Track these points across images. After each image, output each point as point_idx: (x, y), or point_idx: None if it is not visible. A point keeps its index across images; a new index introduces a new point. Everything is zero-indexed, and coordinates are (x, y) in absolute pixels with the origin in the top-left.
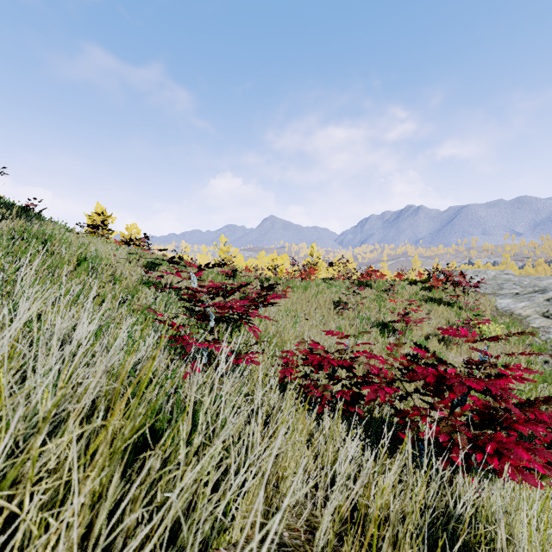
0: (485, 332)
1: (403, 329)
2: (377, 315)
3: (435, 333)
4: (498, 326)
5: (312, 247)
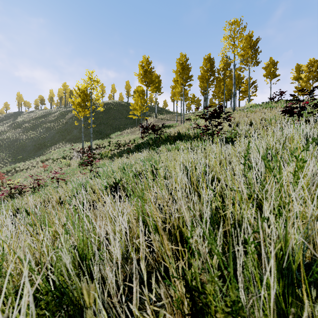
0: None
1: None
2: None
3: None
4: None
5: None
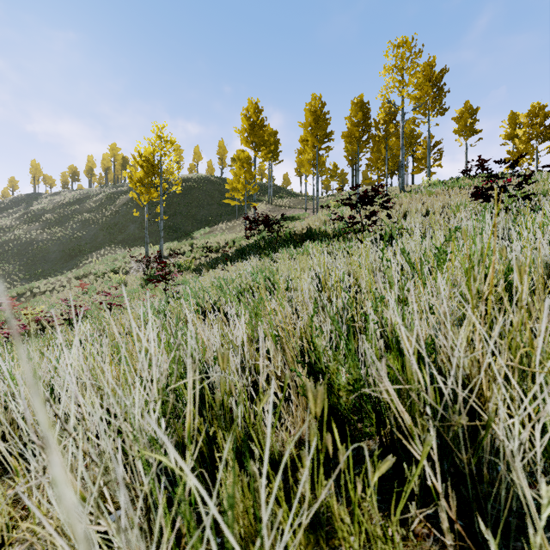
0: None
1: None
2: None
3: None
4: None
5: None
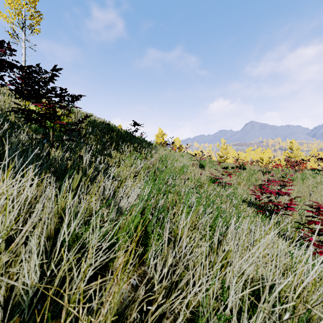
0: None
1: None
2: None
3: None
4: None
5: (291, 143)
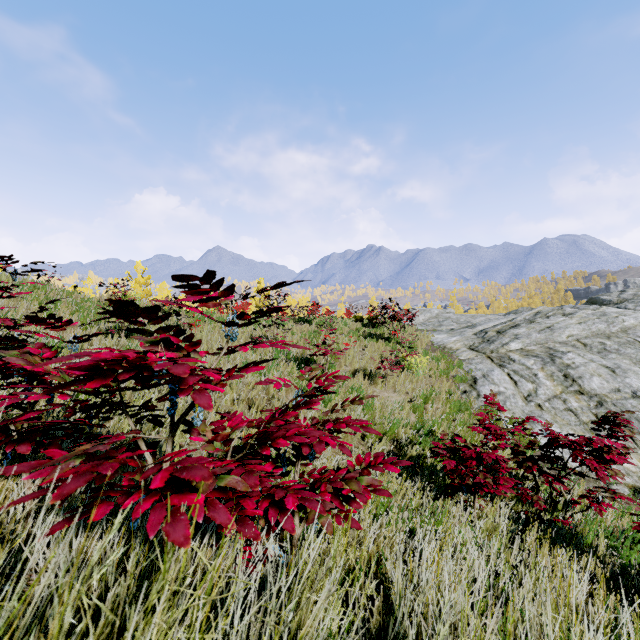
0: (412, 364)
1: (328, 364)
2: (303, 350)
3: (365, 368)
4: (429, 359)
5: (260, 283)
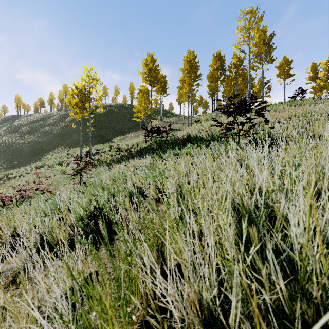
0: None
1: None
2: None
3: None
4: None
5: None
